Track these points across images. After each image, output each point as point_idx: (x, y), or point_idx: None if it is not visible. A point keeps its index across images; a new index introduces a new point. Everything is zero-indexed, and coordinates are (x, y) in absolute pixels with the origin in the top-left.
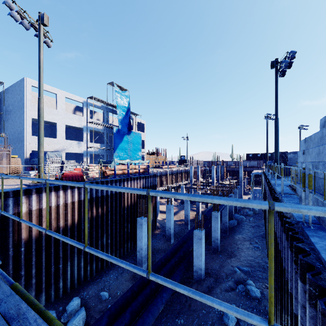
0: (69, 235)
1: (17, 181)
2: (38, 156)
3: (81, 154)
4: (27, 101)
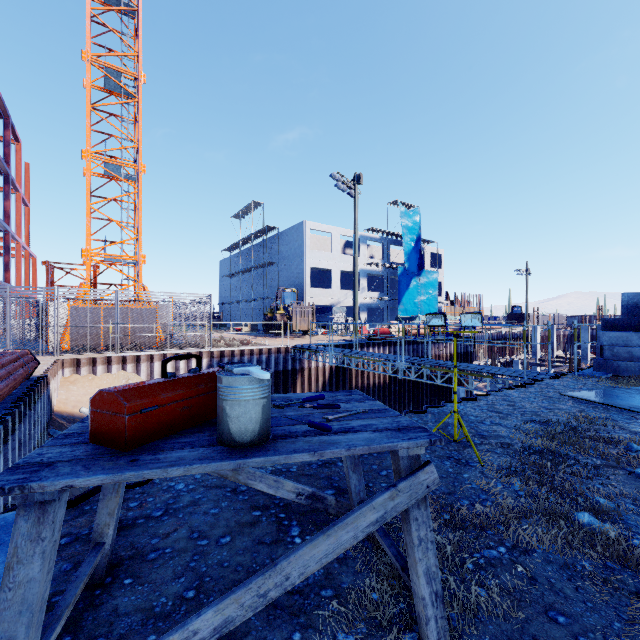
0: (381, 393)
1: (321, 338)
2: (354, 313)
3: (351, 307)
4: (306, 248)
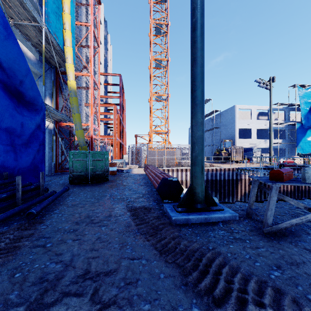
0: (288, 196)
1: (247, 165)
2: (269, 152)
3: (262, 148)
4: (236, 119)
